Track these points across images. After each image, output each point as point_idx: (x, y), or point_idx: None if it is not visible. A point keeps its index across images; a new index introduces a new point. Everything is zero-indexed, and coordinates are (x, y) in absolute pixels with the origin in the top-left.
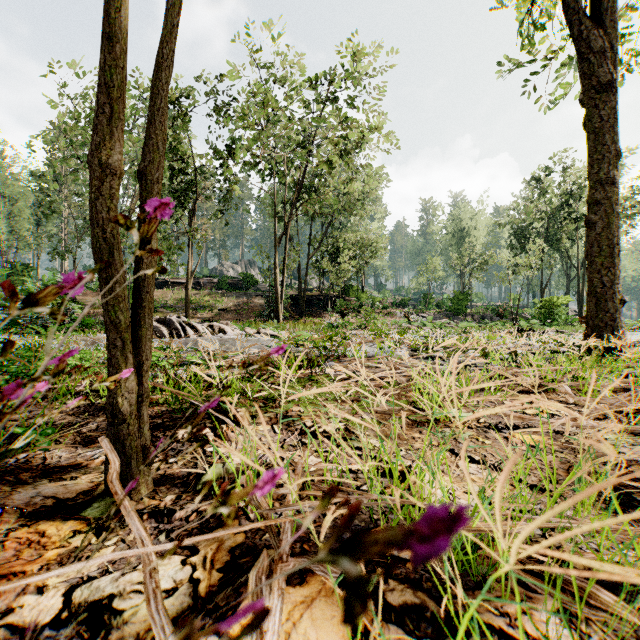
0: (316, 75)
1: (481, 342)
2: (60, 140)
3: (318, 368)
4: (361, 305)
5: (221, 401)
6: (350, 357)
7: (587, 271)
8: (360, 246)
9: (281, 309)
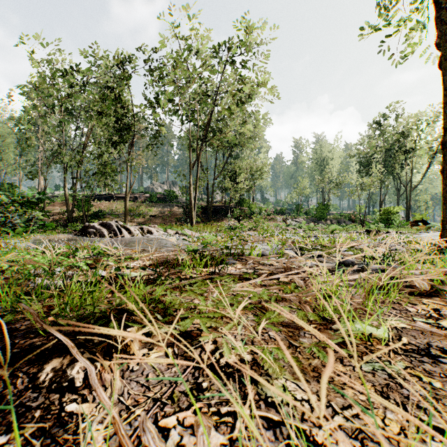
0: (219, 44)
1: (350, 242)
2: (33, 92)
3: (220, 268)
4: (252, 213)
5: (121, 309)
6: (247, 255)
7: (442, 184)
8: (251, 171)
9: (194, 216)
